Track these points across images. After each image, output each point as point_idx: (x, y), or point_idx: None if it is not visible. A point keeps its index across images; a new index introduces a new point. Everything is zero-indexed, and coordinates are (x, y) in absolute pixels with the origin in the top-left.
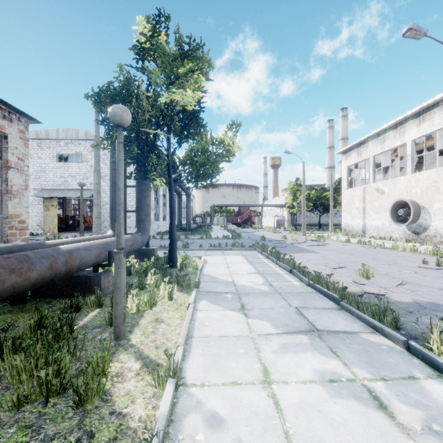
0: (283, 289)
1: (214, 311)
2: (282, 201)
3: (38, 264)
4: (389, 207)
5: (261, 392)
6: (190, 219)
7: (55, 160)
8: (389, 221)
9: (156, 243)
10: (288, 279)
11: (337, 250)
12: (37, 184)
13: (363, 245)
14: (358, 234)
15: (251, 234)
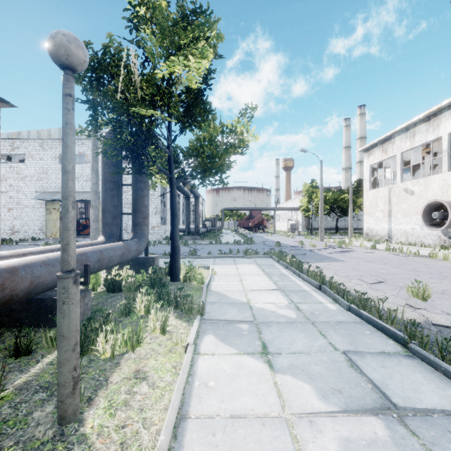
0: (316, 316)
1: (224, 357)
2: (295, 203)
3: None
4: (420, 209)
5: None
6: (198, 223)
7: (57, 161)
8: (420, 225)
9: (160, 250)
10: (318, 299)
11: (365, 259)
12: (38, 186)
13: (393, 252)
14: (383, 239)
15: (264, 239)
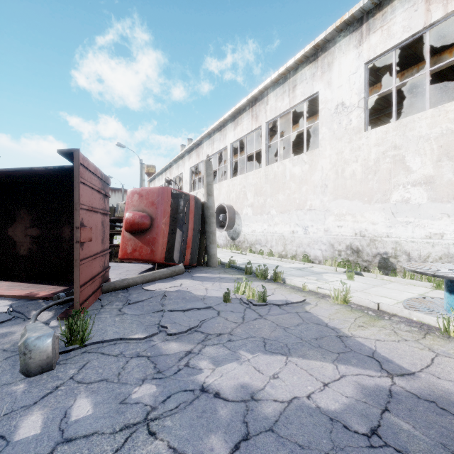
0: None
1: None
2: None
3: None
4: None
5: None
6: None
7: None
8: None
9: None
10: None
11: None
12: None
13: None
14: None
15: None
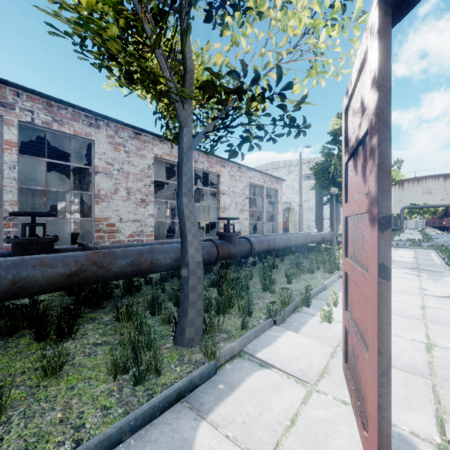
0: (423, 263)
1: None
2: None
3: (309, 237)
4: None
5: None
6: None
7: None
8: None
9: None
10: (435, 261)
11: None
12: None
13: None
14: None
15: None
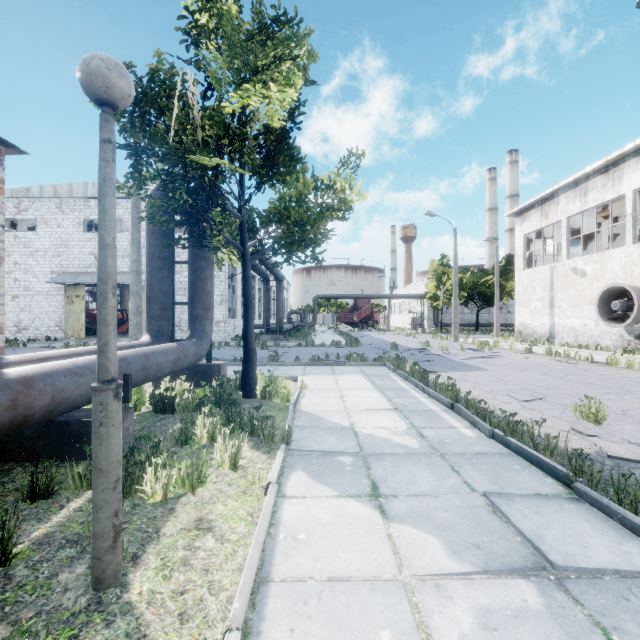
0: (446, 446)
1: (319, 501)
2: (419, 289)
3: None
4: (594, 297)
5: None
6: (281, 317)
7: (81, 229)
8: (594, 320)
9: (228, 354)
10: (450, 422)
11: (517, 367)
12: (55, 264)
13: (556, 357)
14: (543, 339)
15: (374, 339)
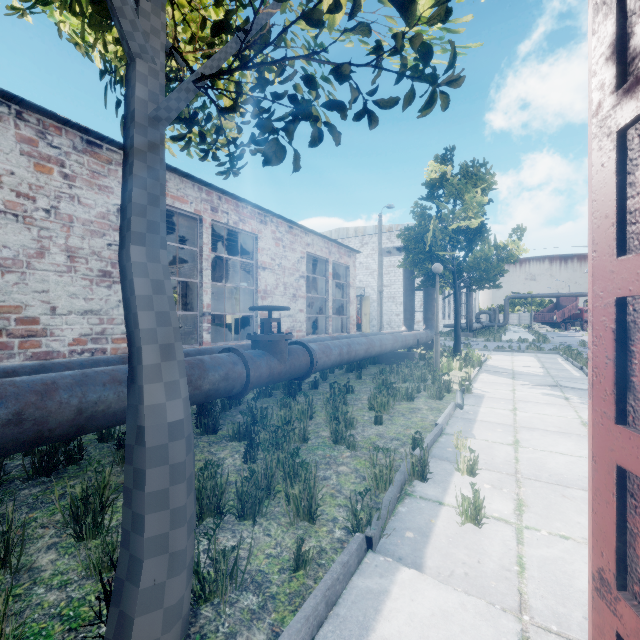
0: (558, 375)
1: (491, 377)
2: None
3: (399, 339)
4: None
5: (508, 391)
6: (471, 317)
7: None
8: None
9: None
10: (571, 372)
11: None
12: None
13: None
14: None
15: (571, 339)
